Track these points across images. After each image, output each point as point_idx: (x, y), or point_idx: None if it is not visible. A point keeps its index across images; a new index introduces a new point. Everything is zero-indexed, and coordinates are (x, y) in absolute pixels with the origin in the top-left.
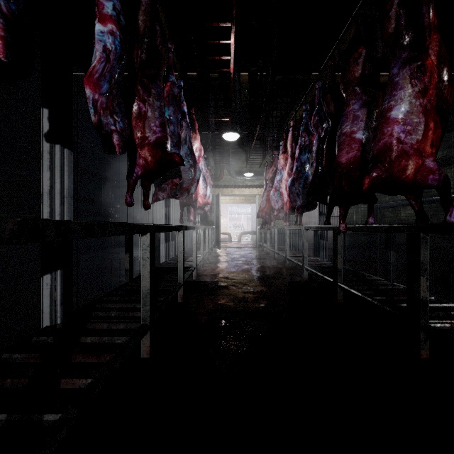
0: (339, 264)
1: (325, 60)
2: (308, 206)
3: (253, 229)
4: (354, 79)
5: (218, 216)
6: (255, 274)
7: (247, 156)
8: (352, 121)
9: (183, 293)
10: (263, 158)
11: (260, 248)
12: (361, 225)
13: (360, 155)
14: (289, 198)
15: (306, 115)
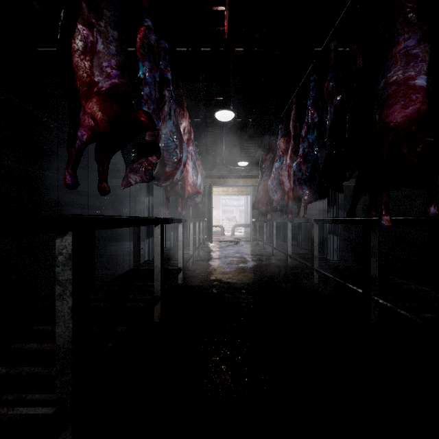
0: (373, 270)
1: (331, 32)
2: (317, 194)
3: (246, 222)
4: (409, 2)
5: (210, 208)
6: (253, 276)
7: (241, 145)
8: (408, 63)
9: (161, 309)
10: (258, 146)
11: (255, 242)
12: (421, 218)
13: (429, 108)
14: (294, 185)
15: (313, 87)
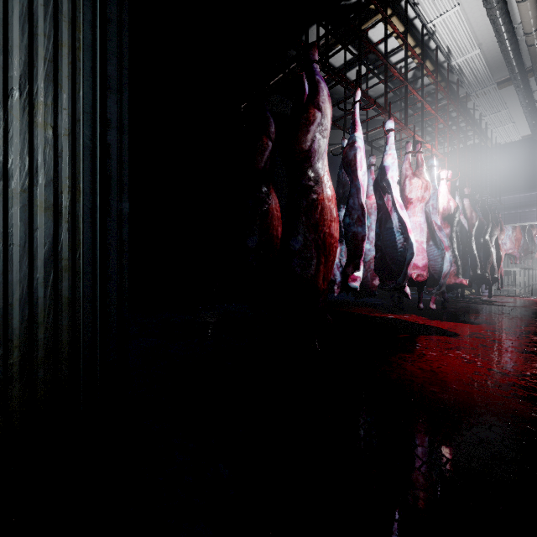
0: None
1: None
2: None
3: None
4: None
5: None
6: None
7: None
8: None
9: (531, 288)
10: None
11: None
12: None
13: None
14: None
15: None
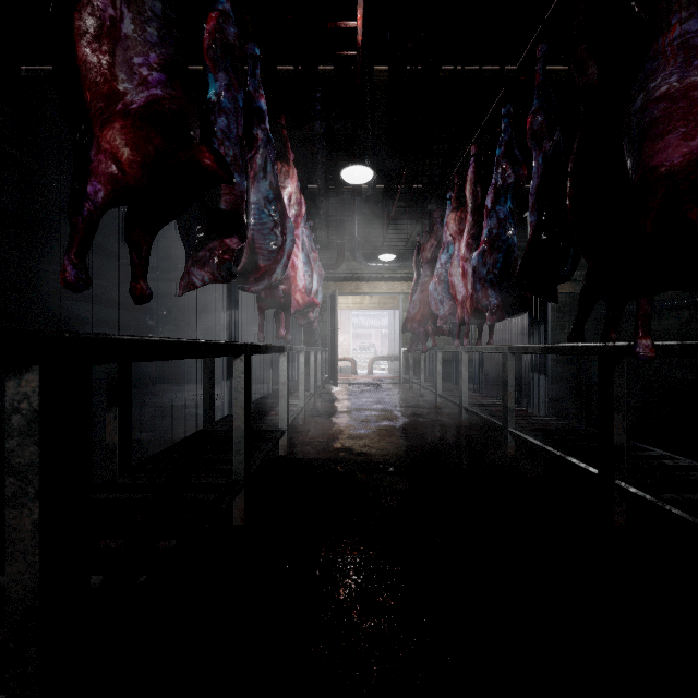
0: (618, 435)
1: (533, 38)
2: (513, 305)
3: (393, 352)
4: None
5: (333, 330)
6: (405, 442)
7: (383, 227)
8: (689, 61)
9: (246, 503)
10: (412, 229)
11: (406, 385)
12: None
13: None
14: (473, 290)
15: (506, 126)
